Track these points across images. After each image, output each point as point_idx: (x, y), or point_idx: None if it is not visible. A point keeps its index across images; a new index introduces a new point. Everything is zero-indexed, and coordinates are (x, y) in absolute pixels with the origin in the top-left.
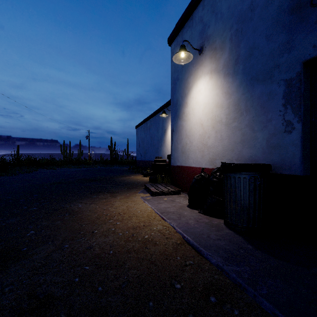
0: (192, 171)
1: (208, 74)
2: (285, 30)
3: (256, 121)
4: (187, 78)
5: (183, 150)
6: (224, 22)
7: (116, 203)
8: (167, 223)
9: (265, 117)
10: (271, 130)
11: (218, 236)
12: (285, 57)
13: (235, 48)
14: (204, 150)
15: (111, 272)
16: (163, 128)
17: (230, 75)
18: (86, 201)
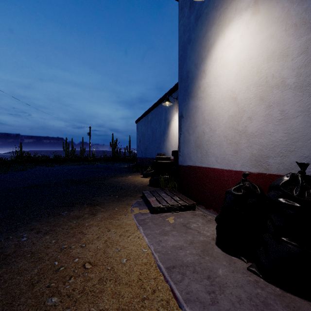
0: (215, 175)
1: (248, 7)
2: None
3: None
4: (206, 32)
5: (198, 143)
6: None
7: (90, 231)
8: None
9: None
10: None
11: None
12: None
13: None
14: (239, 142)
15: None
16: (166, 119)
17: None
18: (42, 226)
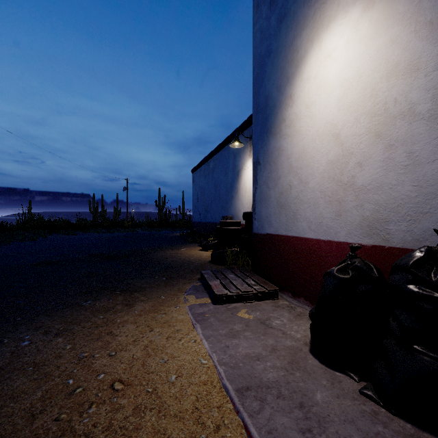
0: (308, 247)
1: (357, 0)
2: None
3: None
4: (294, 39)
5: (282, 202)
6: None
7: (124, 330)
8: None
9: None
10: None
11: None
12: None
13: None
14: (343, 199)
15: None
16: (235, 168)
17: None
18: (54, 323)
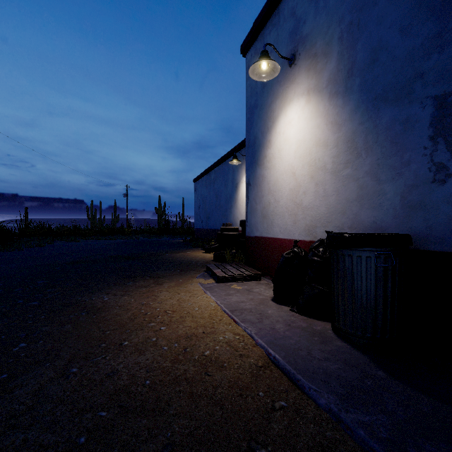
0: (279, 244)
1: (303, 95)
2: (434, 15)
3: (384, 166)
4: (271, 103)
5: (264, 213)
6: (330, 13)
7: (162, 294)
8: (241, 328)
9: (399, 158)
10: (409, 179)
11: (325, 352)
12: (433, 59)
13: (348, 51)
14: (297, 213)
15: (145, 422)
16: (234, 181)
17: (339, 95)
18: (116, 292)
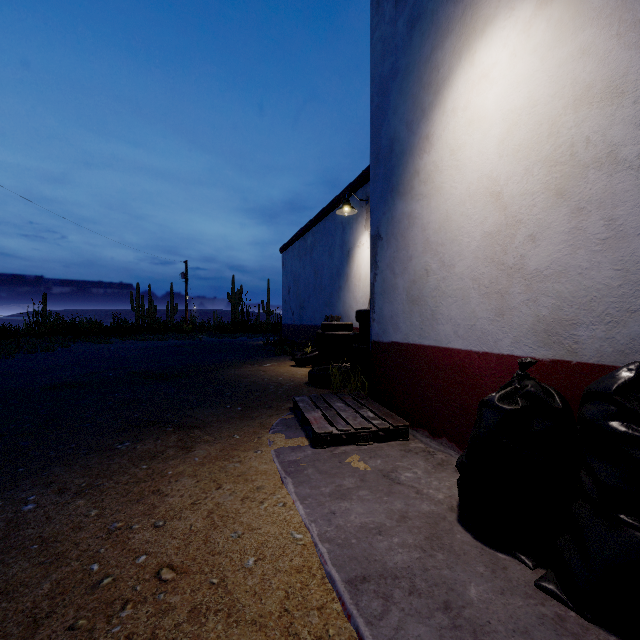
0: (453, 363)
1: None
2: None
3: None
4: (432, 51)
5: (414, 294)
6: None
7: (178, 488)
8: None
9: None
10: None
11: None
12: None
13: None
14: (507, 290)
15: None
16: (345, 245)
17: None
18: (73, 477)
